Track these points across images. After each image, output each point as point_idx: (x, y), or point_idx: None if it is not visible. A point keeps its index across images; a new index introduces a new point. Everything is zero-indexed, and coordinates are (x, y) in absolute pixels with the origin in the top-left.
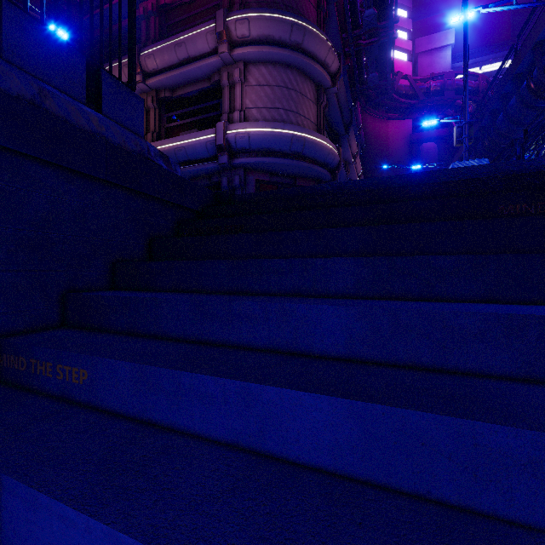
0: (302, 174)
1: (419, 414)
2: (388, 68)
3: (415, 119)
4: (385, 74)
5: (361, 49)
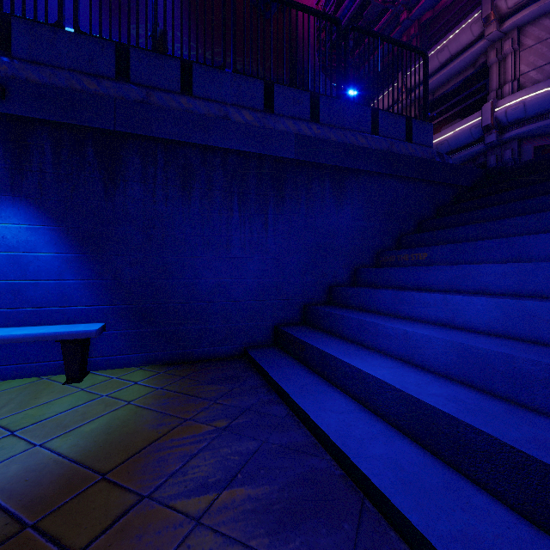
0: None
1: None
2: None
3: None
4: None
5: None
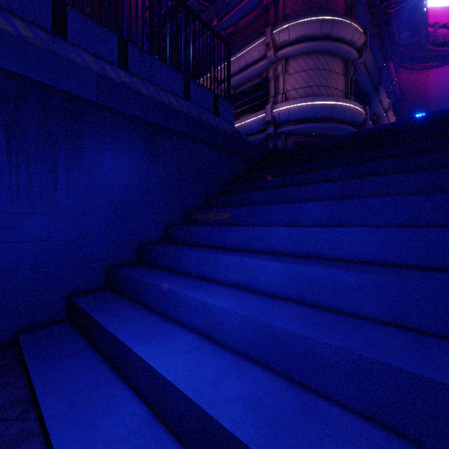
0: (331, 132)
1: (348, 200)
2: (421, 25)
3: None
4: (418, 30)
5: (390, 16)
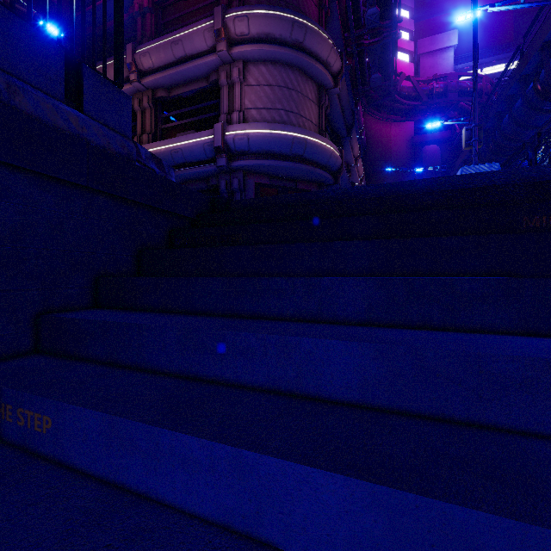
0: (303, 177)
1: (466, 511)
2: (391, 69)
3: (418, 121)
4: (387, 75)
5: (363, 49)
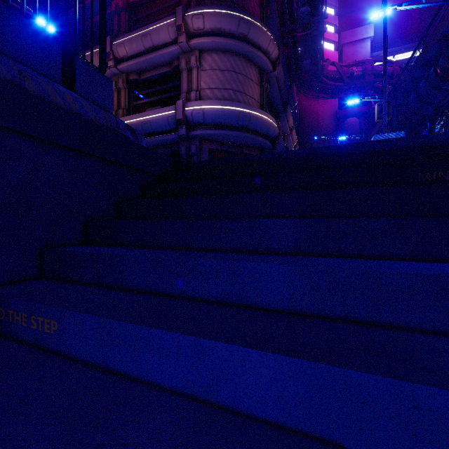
0: (248, 143)
1: (360, 374)
2: (319, 56)
3: (341, 98)
4: (316, 61)
5: (296, 40)
